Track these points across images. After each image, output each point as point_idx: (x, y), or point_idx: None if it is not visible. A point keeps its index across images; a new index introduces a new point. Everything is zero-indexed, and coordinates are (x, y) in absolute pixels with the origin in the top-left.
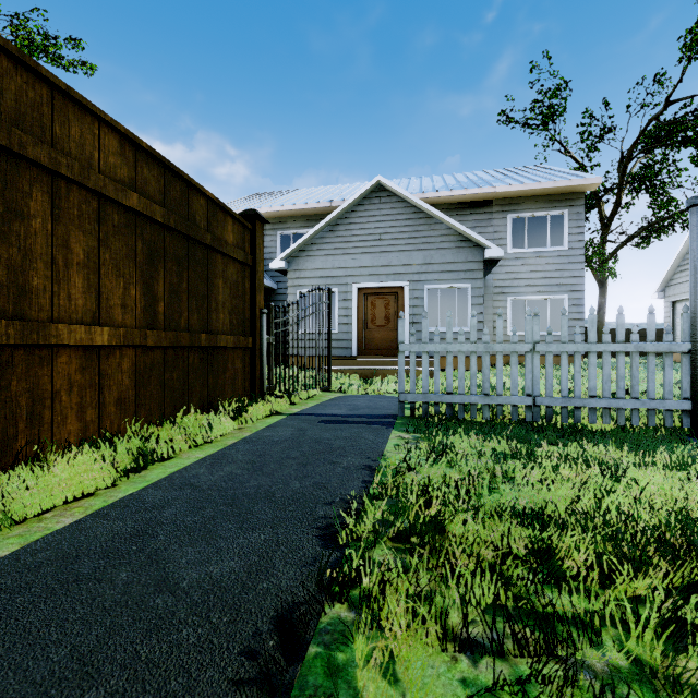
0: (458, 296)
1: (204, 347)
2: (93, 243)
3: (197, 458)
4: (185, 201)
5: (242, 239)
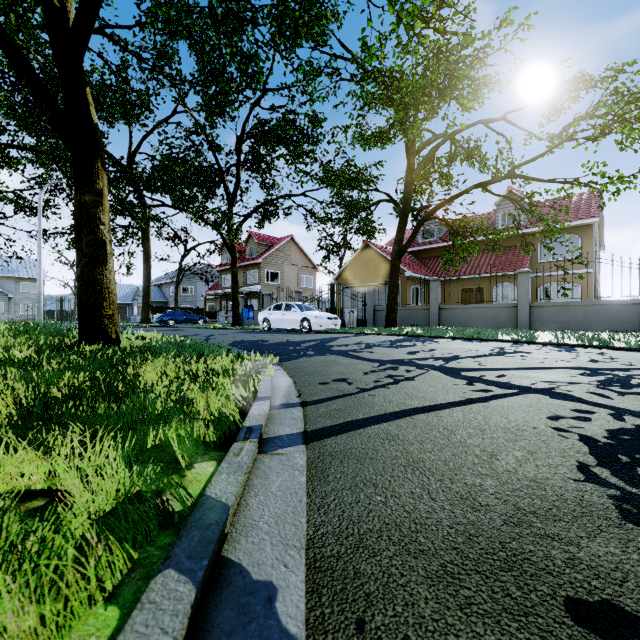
0: (1, 305)
1: None
2: None
3: None
4: None
5: None
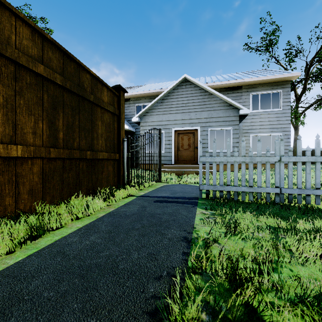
0: (225, 133)
1: (89, 159)
2: (10, 92)
3: (77, 228)
4: (77, 75)
5: (112, 100)
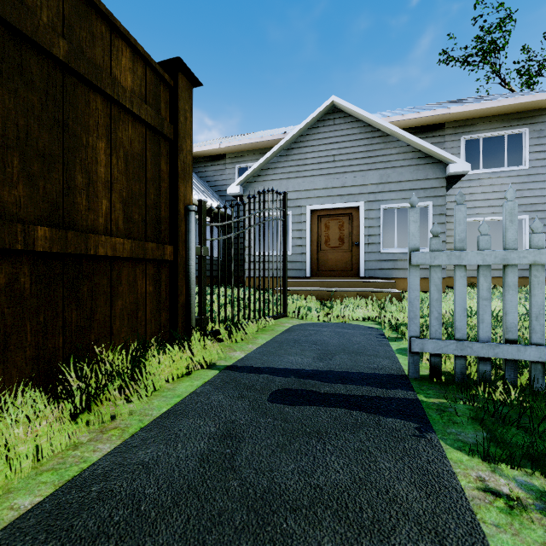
0: None
1: (51, 254)
2: None
3: None
4: None
5: (153, 93)
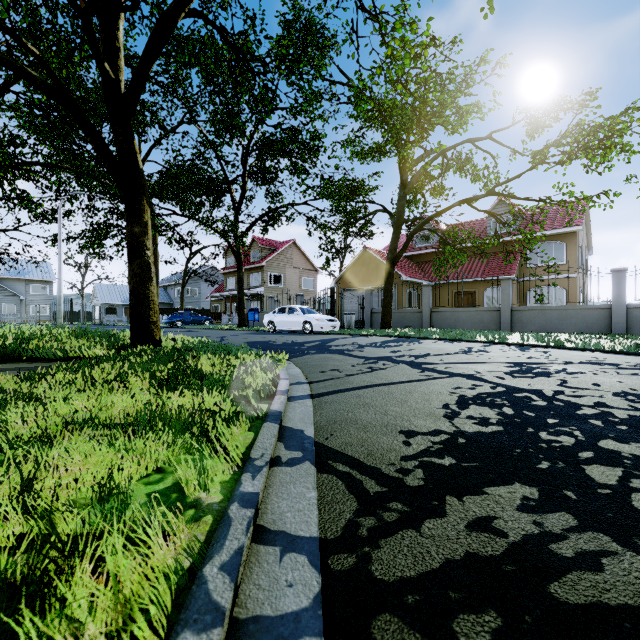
0: (13, 306)
1: None
2: None
3: None
4: None
5: None
